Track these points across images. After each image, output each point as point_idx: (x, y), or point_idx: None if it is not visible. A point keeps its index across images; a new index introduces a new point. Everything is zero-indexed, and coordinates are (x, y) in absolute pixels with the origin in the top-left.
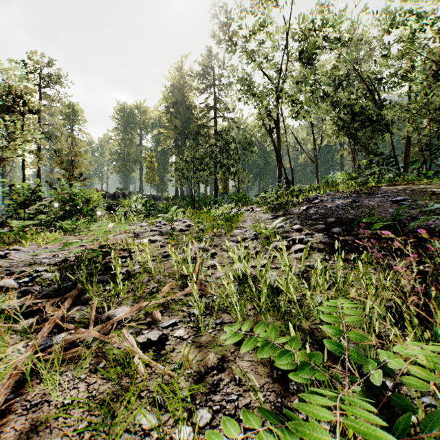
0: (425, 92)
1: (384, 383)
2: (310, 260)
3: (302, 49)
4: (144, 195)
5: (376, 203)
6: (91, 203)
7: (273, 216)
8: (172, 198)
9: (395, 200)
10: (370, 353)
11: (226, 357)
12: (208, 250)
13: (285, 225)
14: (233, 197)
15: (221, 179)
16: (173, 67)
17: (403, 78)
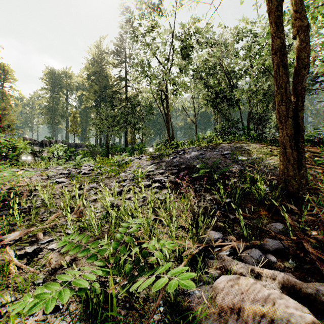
0: (254, 84)
1: (139, 260)
2: (157, 194)
3: (183, 46)
4: (68, 143)
5: (213, 155)
6: (18, 150)
7: (151, 163)
8: (92, 146)
9: (223, 153)
10: (164, 247)
11: (77, 258)
12: (97, 188)
13: (155, 170)
14: (136, 147)
15: (130, 132)
16: (93, 45)
17: (246, 72)
